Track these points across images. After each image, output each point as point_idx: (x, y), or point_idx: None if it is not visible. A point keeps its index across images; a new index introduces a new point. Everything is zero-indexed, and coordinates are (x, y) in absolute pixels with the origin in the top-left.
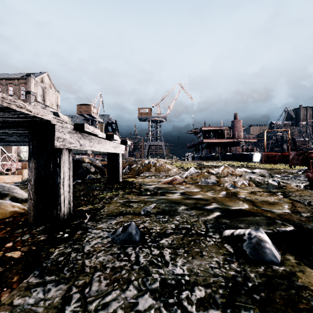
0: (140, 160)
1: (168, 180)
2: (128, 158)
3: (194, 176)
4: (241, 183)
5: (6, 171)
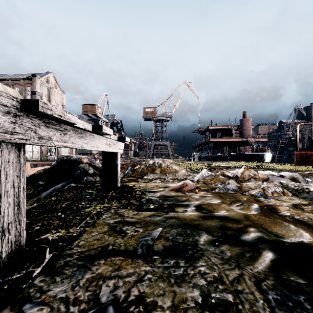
0: (145, 160)
1: (177, 185)
2: (133, 158)
3: (207, 180)
4: (272, 191)
5: None
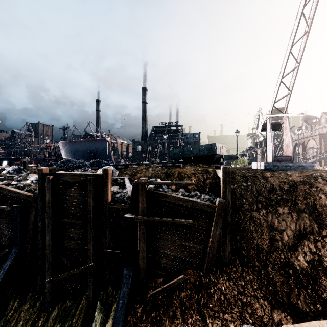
0: None
1: None
2: None
3: None
4: None
5: None
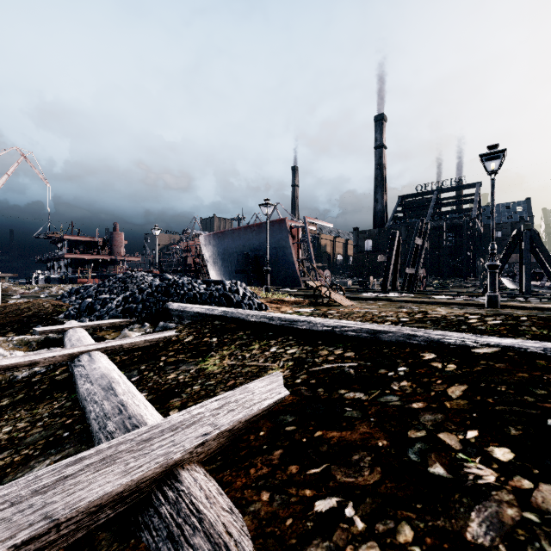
0: None
1: (21, 293)
2: None
3: (38, 292)
4: (61, 292)
5: None
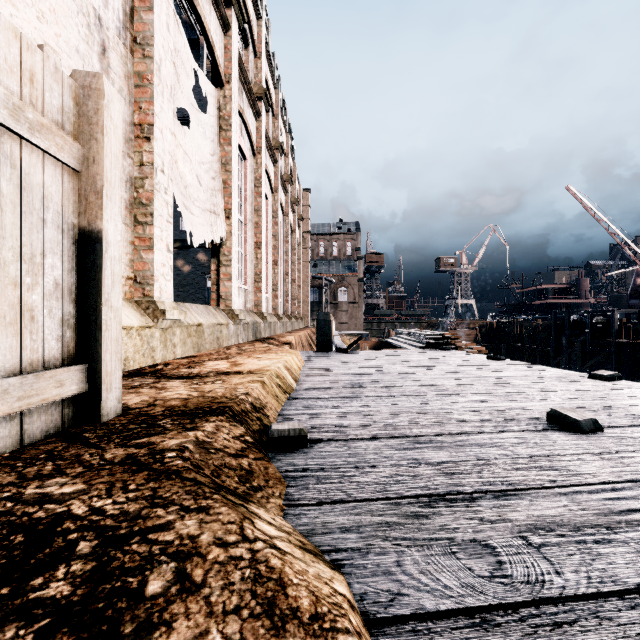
0: None
1: None
2: None
3: None
4: None
5: (453, 327)
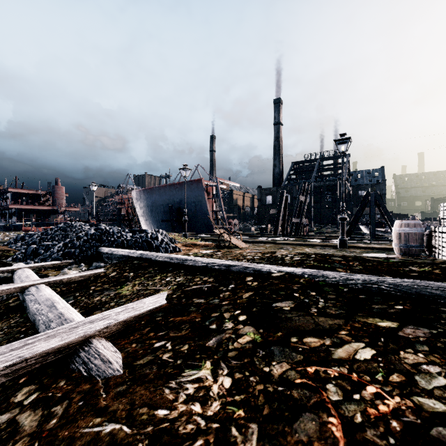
0: None
1: None
2: None
3: None
4: (7, 238)
5: None
